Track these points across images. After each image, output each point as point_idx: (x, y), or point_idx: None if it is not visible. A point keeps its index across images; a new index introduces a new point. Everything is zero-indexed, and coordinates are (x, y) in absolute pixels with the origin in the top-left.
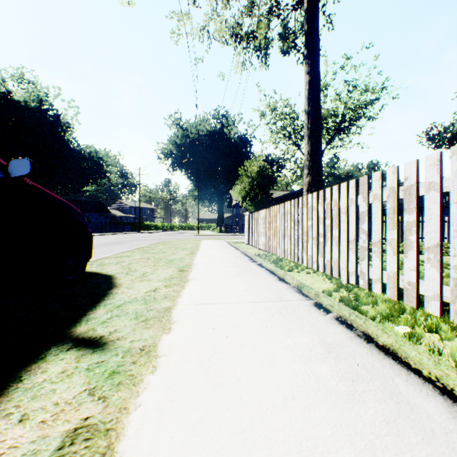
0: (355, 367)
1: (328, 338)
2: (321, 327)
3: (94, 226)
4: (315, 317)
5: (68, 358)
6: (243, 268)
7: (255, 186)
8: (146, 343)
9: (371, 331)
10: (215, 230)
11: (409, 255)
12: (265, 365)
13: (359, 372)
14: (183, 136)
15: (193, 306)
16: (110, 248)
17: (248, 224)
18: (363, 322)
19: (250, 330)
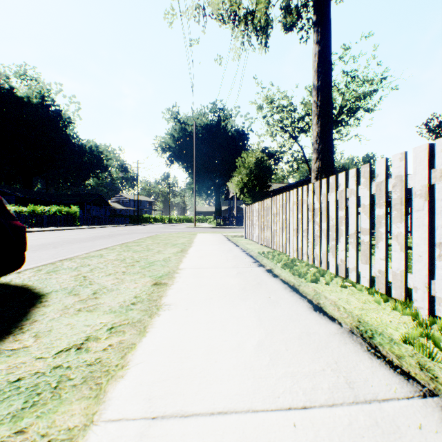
0: None
1: None
2: None
3: (92, 218)
4: None
5: None
6: (249, 279)
7: (253, 177)
8: None
9: None
10: (212, 223)
11: None
12: None
13: None
14: (180, 130)
15: (135, 434)
16: (94, 242)
17: (247, 216)
18: None
19: None
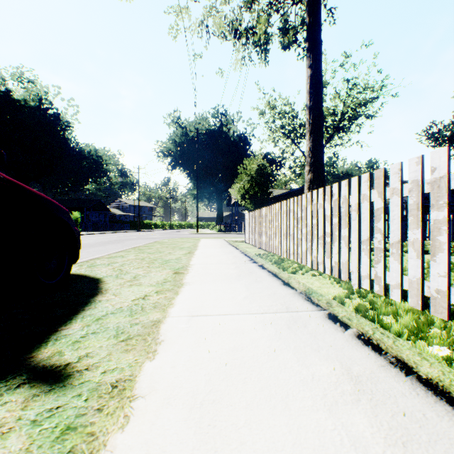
0: (402, 418)
1: (354, 368)
2: (342, 349)
3: (93, 224)
4: (332, 334)
5: (14, 401)
6: (244, 270)
7: (255, 184)
8: (122, 375)
9: (407, 357)
10: (214, 229)
11: (438, 259)
12: (278, 414)
13: (409, 428)
14: (182, 135)
15: (186, 319)
16: (106, 247)
17: (247, 223)
18: (392, 342)
19: (254, 354)
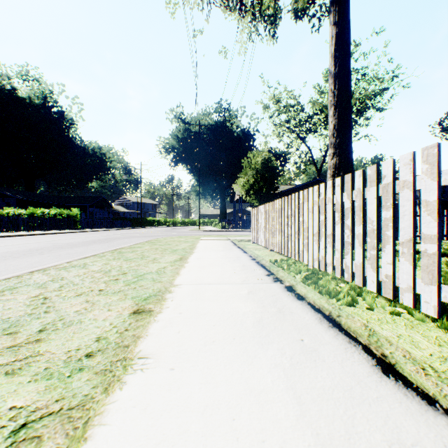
0: None
1: None
2: None
3: (93, 221)
4: None
5: None
6: (265, 304)
7: (260, 178)
8: None
9: None
10: (217, 226)
11: None
12: None
13: None
14: (184, 130)
15: None
16: (87, 247)
17: (255, 219)
18: None
19: None
